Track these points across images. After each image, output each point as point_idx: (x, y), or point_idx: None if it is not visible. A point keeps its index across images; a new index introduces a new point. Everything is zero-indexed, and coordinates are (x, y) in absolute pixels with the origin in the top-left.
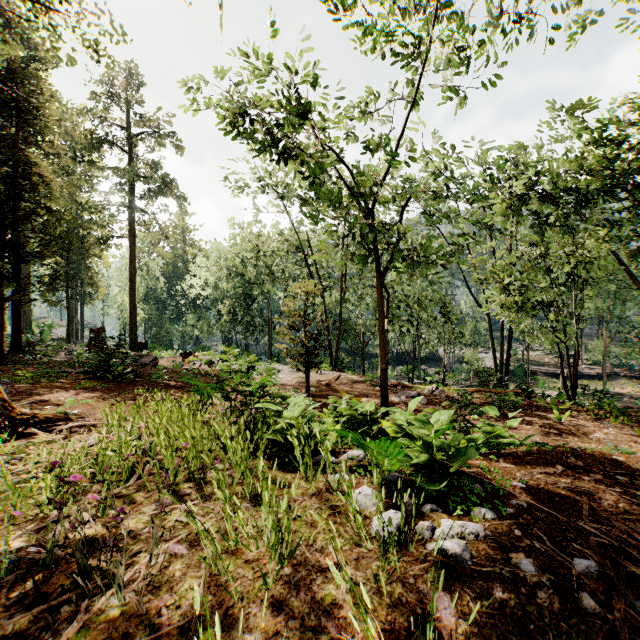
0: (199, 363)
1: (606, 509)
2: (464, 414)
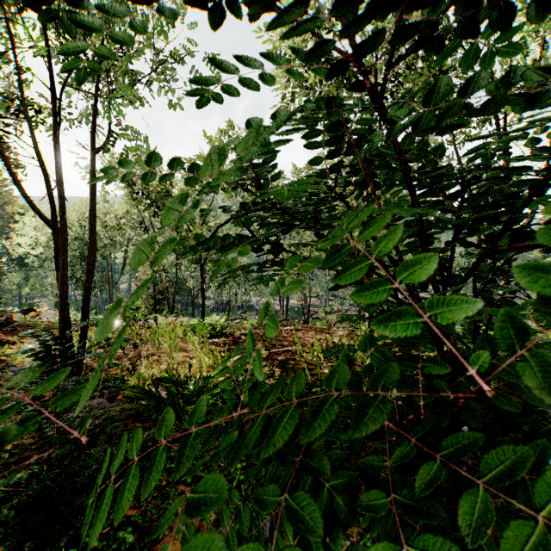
0: (46, 317)
1: (256, 334)
2: (231, 319)
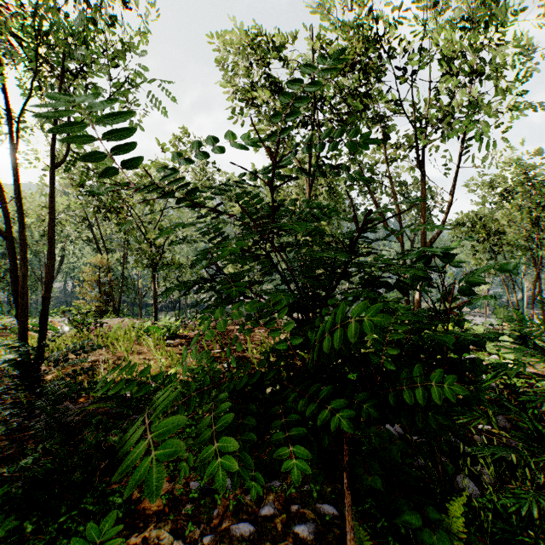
0: None
1: None
2: (184, 320)
